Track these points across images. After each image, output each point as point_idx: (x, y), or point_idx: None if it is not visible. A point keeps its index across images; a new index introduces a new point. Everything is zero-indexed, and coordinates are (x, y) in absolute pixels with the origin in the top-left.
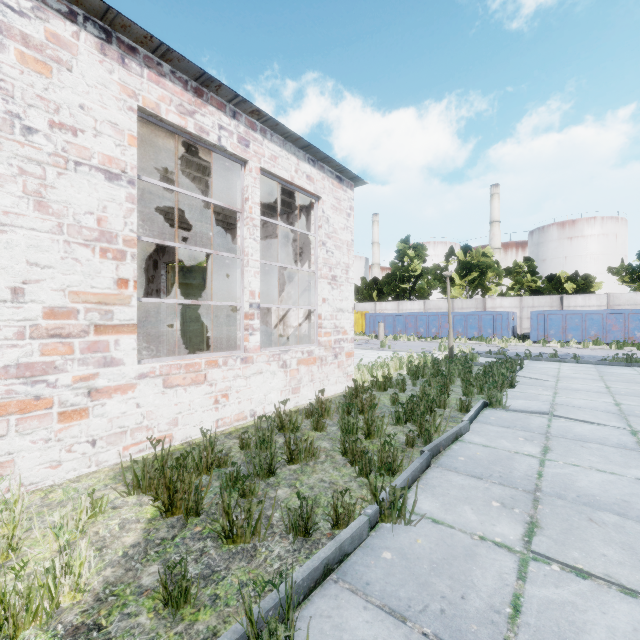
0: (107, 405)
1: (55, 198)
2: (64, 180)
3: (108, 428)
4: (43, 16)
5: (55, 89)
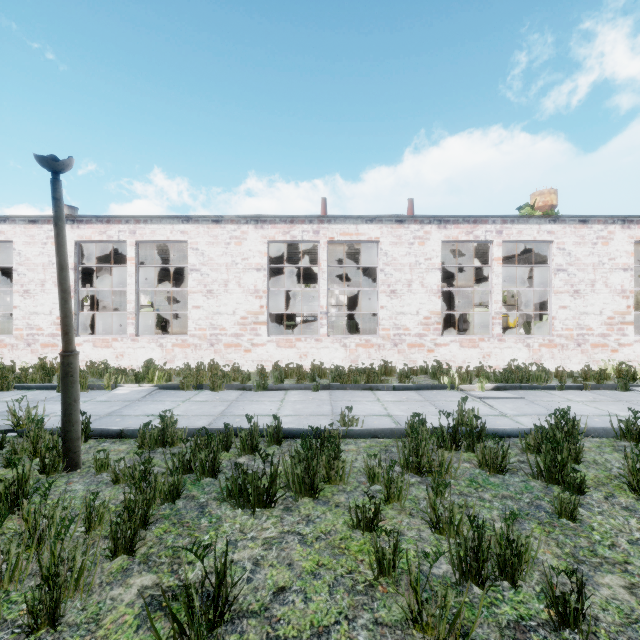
0: (623, 350)
1: (609, 282)
2: (611, 276)
3: (623, 358)
4: (606, 228)
5: (609, 248)
